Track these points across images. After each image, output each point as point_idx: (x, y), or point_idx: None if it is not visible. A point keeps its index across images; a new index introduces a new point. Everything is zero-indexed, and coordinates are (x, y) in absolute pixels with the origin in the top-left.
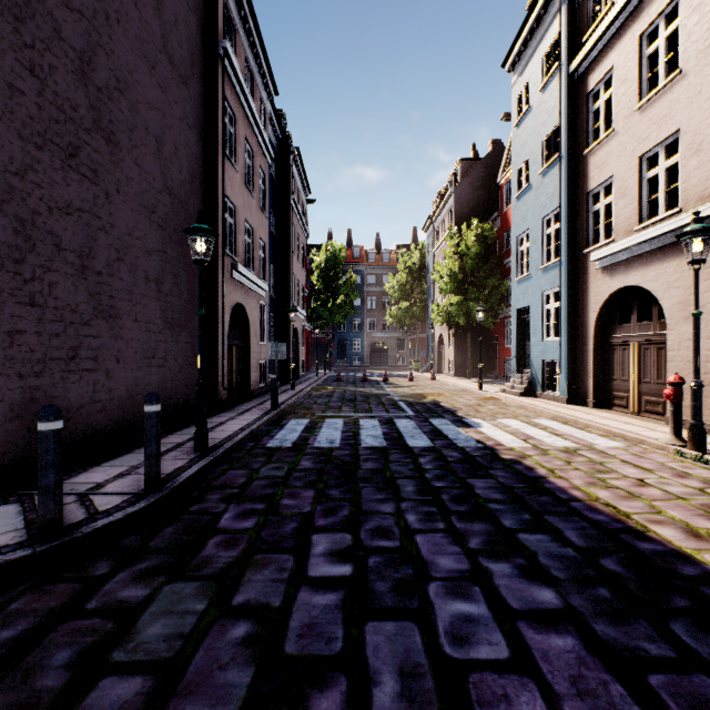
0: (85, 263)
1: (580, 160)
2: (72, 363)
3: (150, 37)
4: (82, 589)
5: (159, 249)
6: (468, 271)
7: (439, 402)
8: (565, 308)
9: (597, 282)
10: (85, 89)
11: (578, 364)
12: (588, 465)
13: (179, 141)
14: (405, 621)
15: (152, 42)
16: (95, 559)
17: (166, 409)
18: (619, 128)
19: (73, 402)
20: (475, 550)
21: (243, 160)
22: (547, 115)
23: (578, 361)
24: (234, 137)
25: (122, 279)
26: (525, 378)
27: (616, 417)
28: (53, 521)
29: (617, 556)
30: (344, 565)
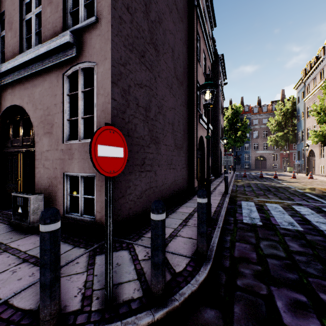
0: (147, 114)
1: None
2: (142, 167)
3: None
4: None
5: (172, 107)
6: None
7: None
8: None
9: None
10: (147, 21)
11: None
12: None
13: (179, 51)
14: None
15: None
16: None
17: (175, 191)
18: None
19: (143, 187)
20: None
21: (202, 61)
22: None
23: None
24: (199, 49)
25: (160, 122)
26: None
27: None
28: (161, 290)
29: None
30: None
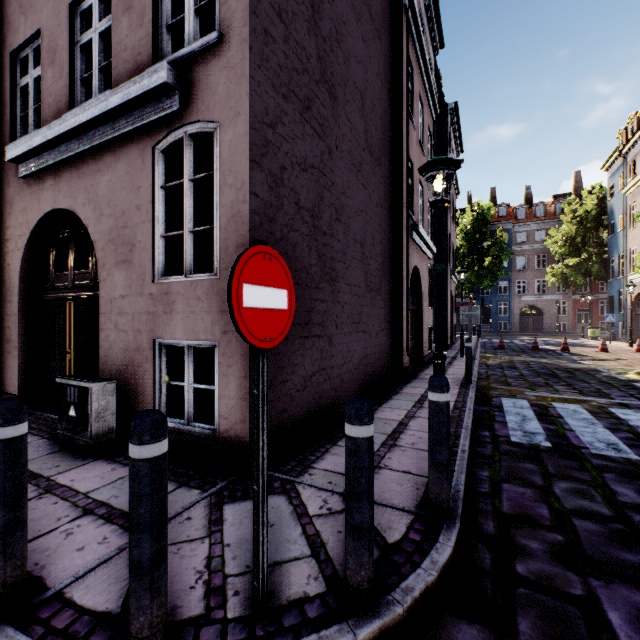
0: (315, 223)
1: None
2: (306, 328)
3: None
4: None
5: (362, 209)
6: None
7: None
8: None
9: None
10: (315, 39)
11: None
12: None
13: (375, 97)
14: None
15: None
16: None
17: (367, 377)
18: None
19: (307, 369)
20: None
21: (417, 117)
22: None
23: None
24: (411, 93)
25: (339, 240)
26: None
27: None
28: (366, 582)
29: None
30: None
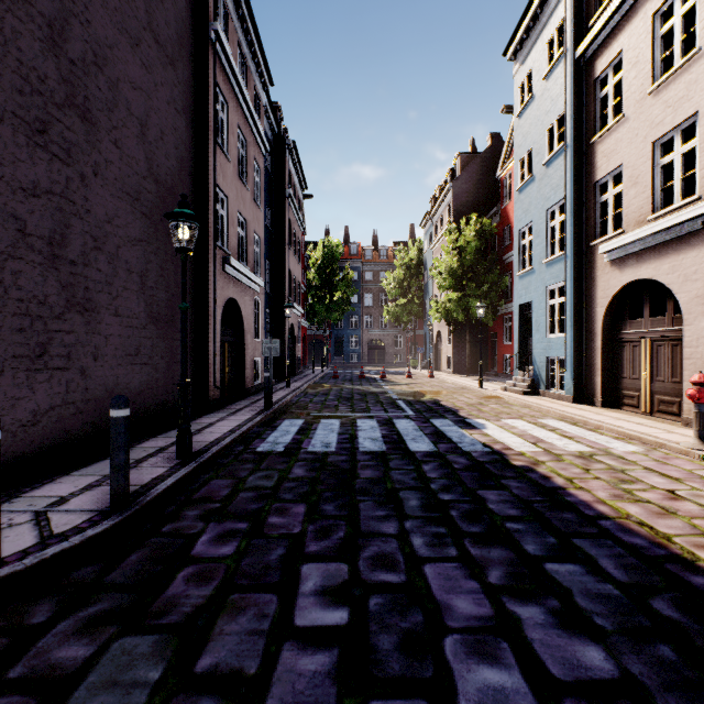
0: (56, 251)
1: (587, 149)
2: (40, 361)
3: (132, 11)
4: (9, 646)
5: (143, 238)
6: (467, 266)
7: (439, 400)
8: (570, 304)
9: (605, 275)
10: (56, 60)
11: (585, 361)
12: (609, 473)
13: (165, 125)
14: (417, 700)
15: (135, 17)
16: (37, 600)
17: (152, 410)
18: (630, 113)
19: (41, 403)
20: (497, 587)
21: (236, 150)
22: (551, 104)
23: (585, 358)
24: (227, 125)
25: (100, 269)
26: (527, 376)
27: (627, 418)
28: None
29: (670, 595)
30: (339, 609)
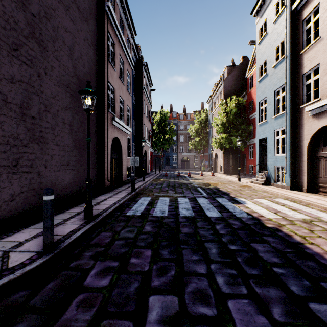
0: (24, 111)
1: (298, 57)
2: (15, 168)
3: None
4: None
5: (71, 107)
6: (231, 121)
7: (219, 188)
8: (289, 138)
9: (309, 123)
10: (24, 13)
11: (297, 168)
12: (326, 233)
13: (83, 51)
14: None
15: None
16: None
17: (75, 192)
18: (324, 35)
19: (16, 190)
20: (280, 324)
21: (118, 65)
22: (277, 35)
23: (297, 166)
24: (113, 53)
25: (48, 121)
26: (264, 175)
27: (324, 199)
28: None
29: None
30: None
